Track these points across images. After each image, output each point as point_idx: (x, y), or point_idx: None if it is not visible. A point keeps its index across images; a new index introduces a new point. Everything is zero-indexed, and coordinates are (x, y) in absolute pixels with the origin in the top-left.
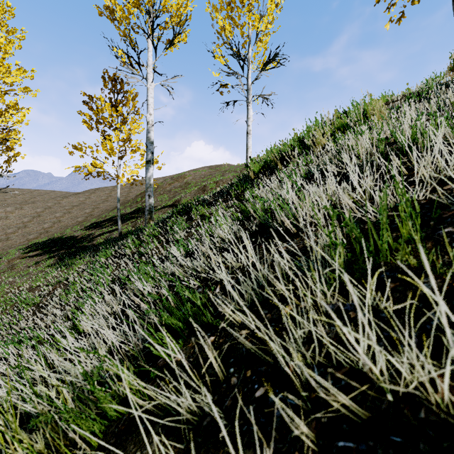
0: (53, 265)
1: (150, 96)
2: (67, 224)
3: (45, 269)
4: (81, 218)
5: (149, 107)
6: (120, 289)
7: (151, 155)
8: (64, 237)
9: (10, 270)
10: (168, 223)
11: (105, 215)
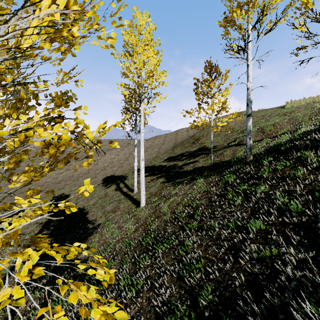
0: (167, 182)
1: (250, 70)
2: (148, 158)
3: (163, 184)
4: (154, 154)
5: (249, 78)
6: (318, 201)
7: (251, 110)
8: (156, 166)
9: (138, 183)
10: (289, 157)
11: (172, 152)
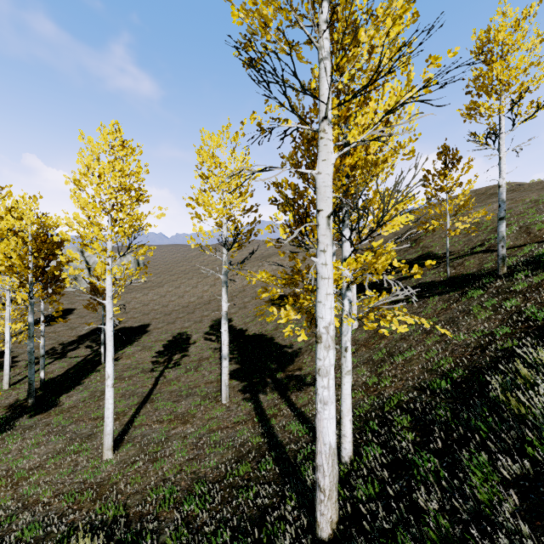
0: None
1: (502, 164)
2: None
3: None
4: None
5: (501, 173)
6: None
7: (504, 213)
8: None
9: None
10: None
11: None
